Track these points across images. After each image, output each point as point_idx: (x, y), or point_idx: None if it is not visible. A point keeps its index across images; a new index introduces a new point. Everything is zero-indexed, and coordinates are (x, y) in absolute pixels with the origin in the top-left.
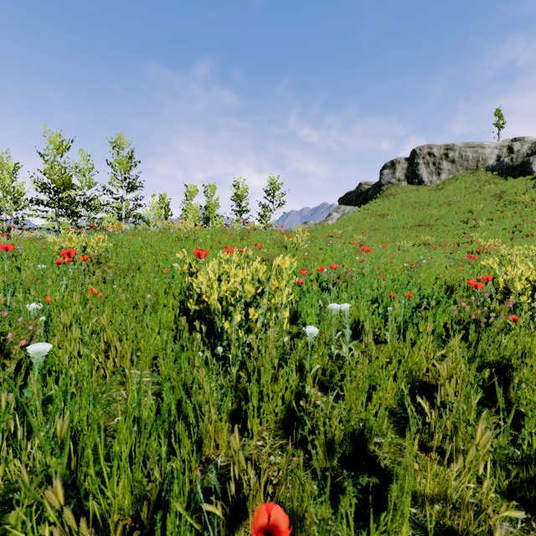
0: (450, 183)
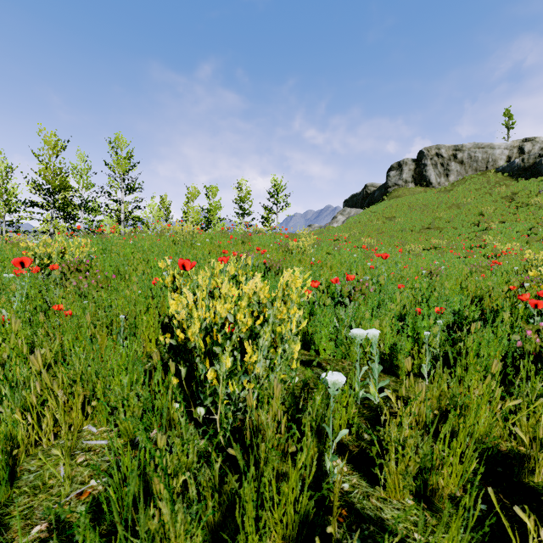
0: (459, 185)
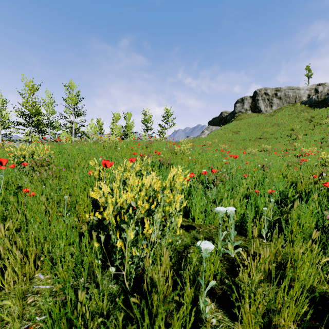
0: (279, 112)
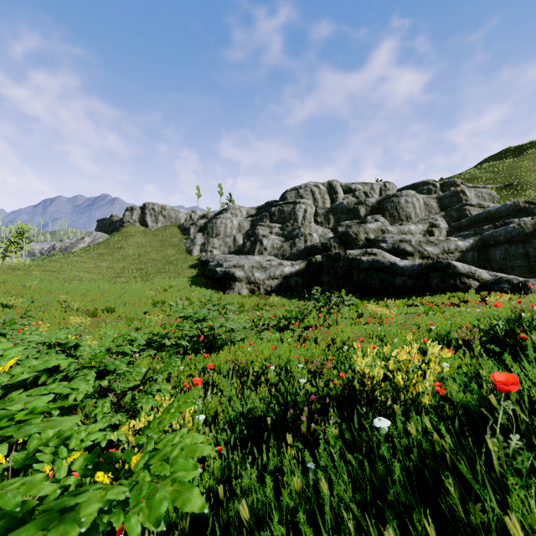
0: (160, 231)
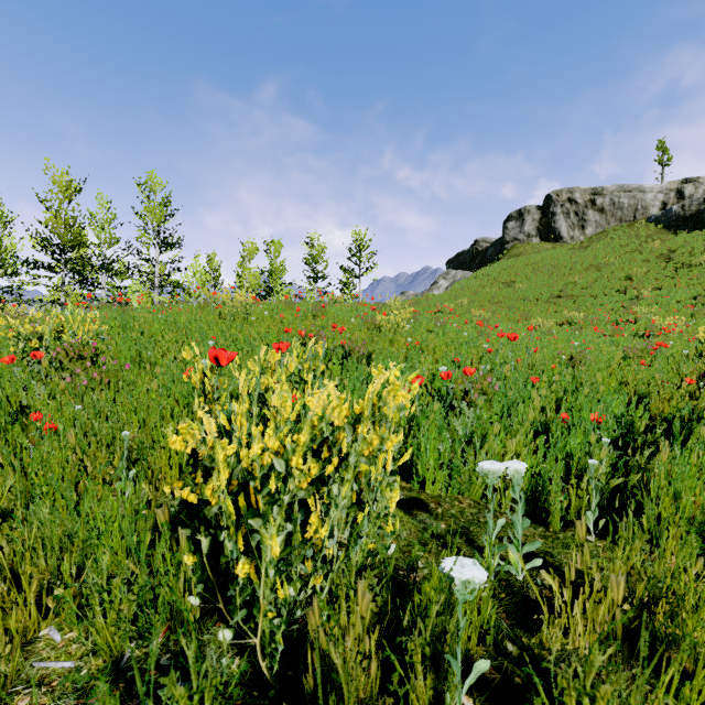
0: (599, 240)
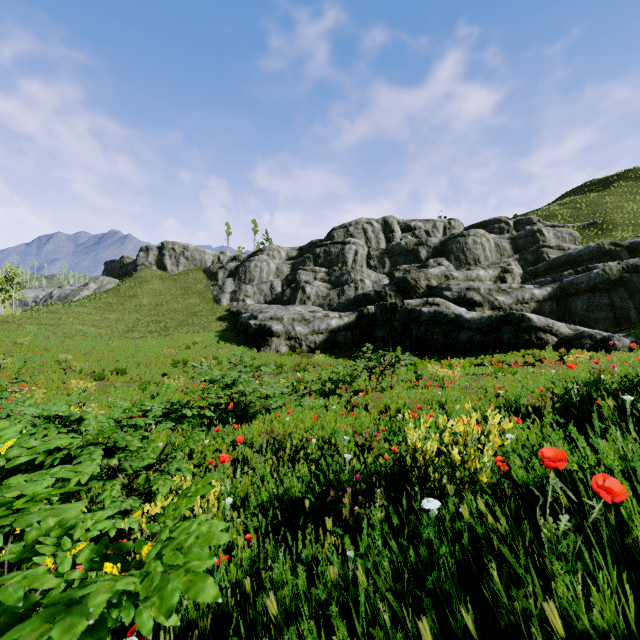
0: (182, 276)
